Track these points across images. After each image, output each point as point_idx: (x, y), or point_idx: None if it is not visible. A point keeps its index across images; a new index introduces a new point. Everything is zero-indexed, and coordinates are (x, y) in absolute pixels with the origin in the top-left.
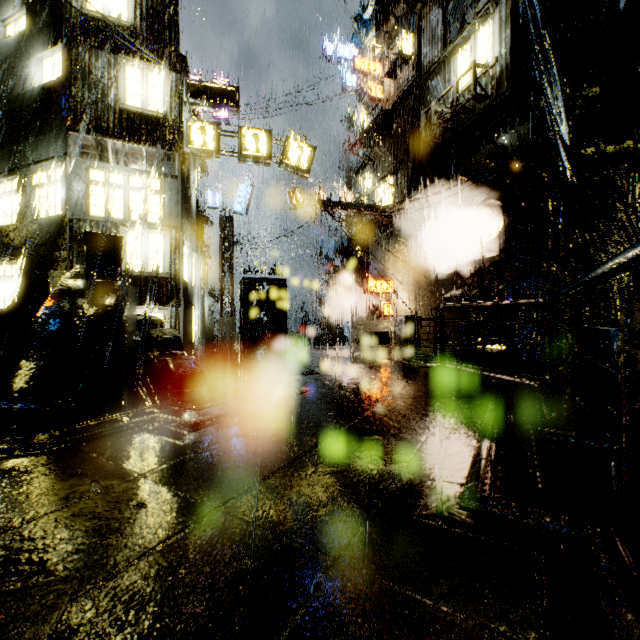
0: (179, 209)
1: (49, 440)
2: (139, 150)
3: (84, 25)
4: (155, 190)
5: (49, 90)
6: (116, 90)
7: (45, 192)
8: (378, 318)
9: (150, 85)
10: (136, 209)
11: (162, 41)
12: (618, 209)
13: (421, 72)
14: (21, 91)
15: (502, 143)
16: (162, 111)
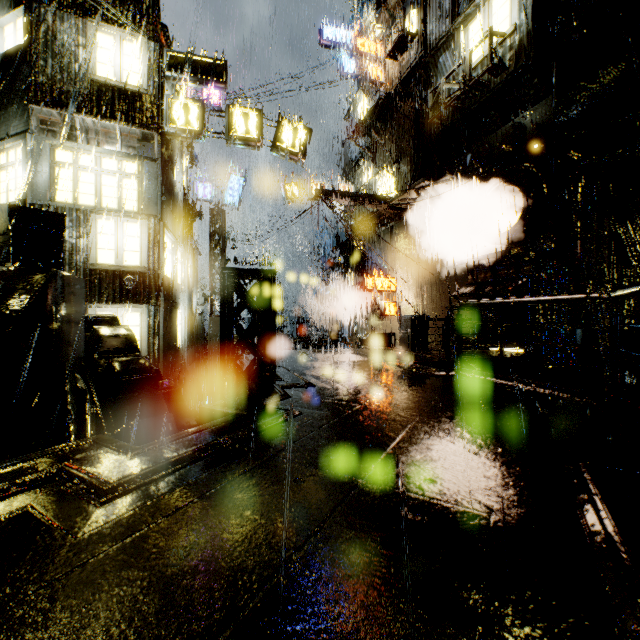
0: (159, 196)
1: None
2: (112, 128)
3: None
4: (131, 174)
5: (9, 59)
6: (85, 59)
7: (5, 175)
8: (379, 318)
9: (125, 55)
10: (109, 195)
11: (138, 5)
12: None
13: (427, 51)
14: None
15: (520, 122)
16: (138, 84)
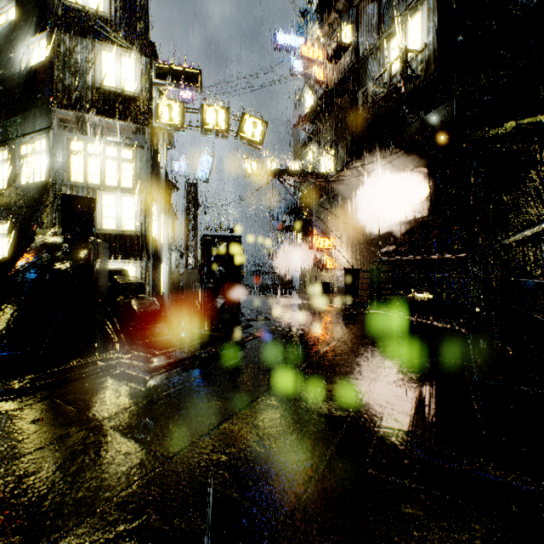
0: (149, 176)
1: (17, 386)
2: (114, 124)
3: (65, 15)
4: (128, 159)
5: (35, 72)
6: (93, 72)
7: (32, 161)
8: (321, 270)
9: (123, 67)
10: (111, 176)
11: (134, 29)
12: (532, 175)
13: (359, 58)
14: (11, 73)
15: (430, 118)
16: (134, 90)
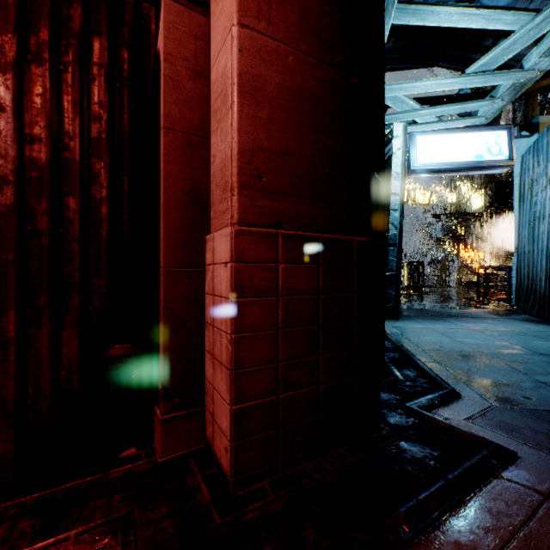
0: None
1: None
2: None
3: None
4: None
5: None
6: None
7: None
8: (474, 274)
9: None
10: None
11: None
12: None
13: None
14: None
15: None
16: None
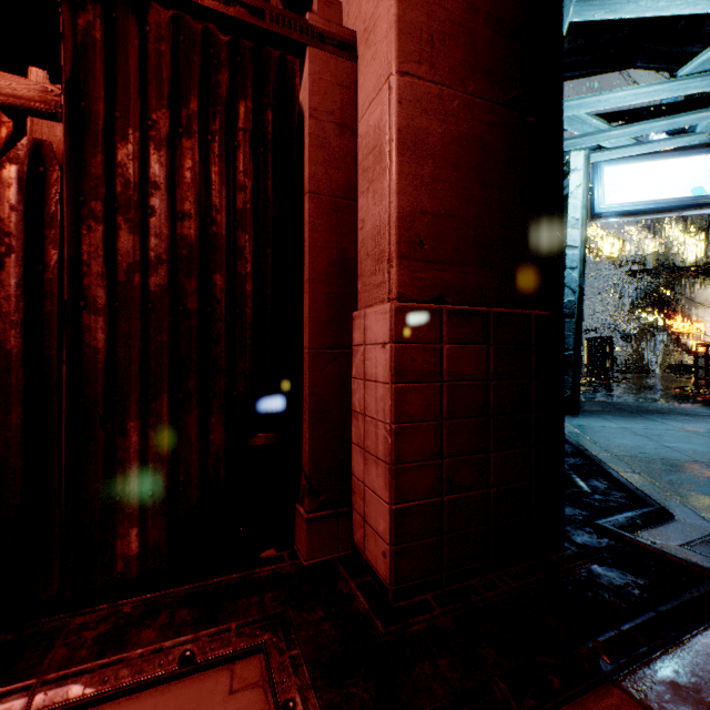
0: None
1: None
2: None
3: None
4: None
5: None
6: None
7: None
8: (689, 354)
9: None
10: None
11: None
12: None
13: None
14: None
15: None
16: None
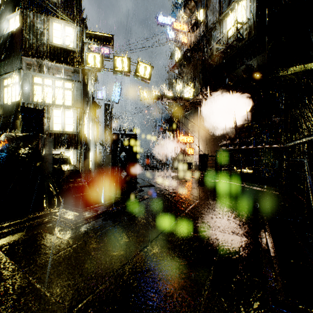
0: (81, 98)
1: None
2: (60, 67)
3: (30, 0)
4: (69, 88)
5: (12, 35)
6: (47, 35)
7: (10, 89)
8: (185, 155)
9: (66, 33)
10: (59, 98)
11: (72, 10)
12: None
13: (207, 29)
14: None
15: (251, 64)
16: (72, 46)
